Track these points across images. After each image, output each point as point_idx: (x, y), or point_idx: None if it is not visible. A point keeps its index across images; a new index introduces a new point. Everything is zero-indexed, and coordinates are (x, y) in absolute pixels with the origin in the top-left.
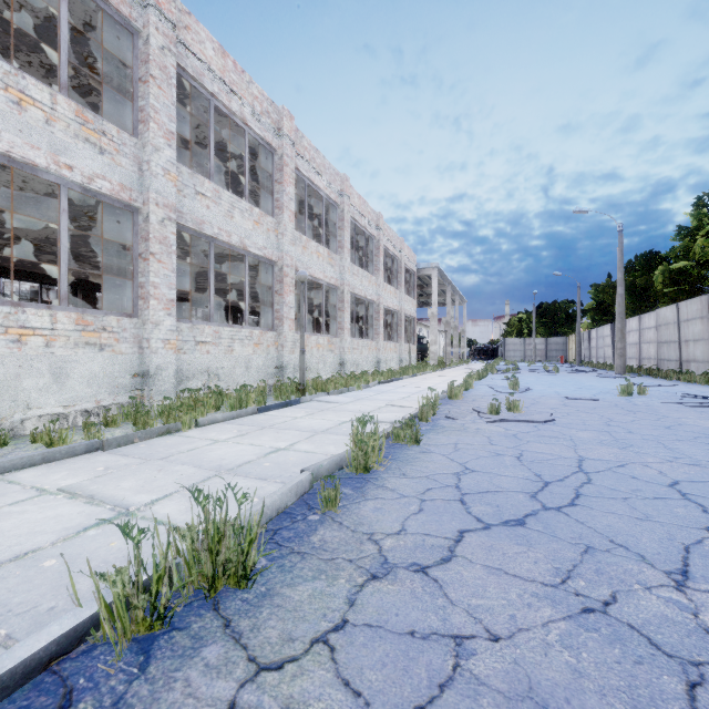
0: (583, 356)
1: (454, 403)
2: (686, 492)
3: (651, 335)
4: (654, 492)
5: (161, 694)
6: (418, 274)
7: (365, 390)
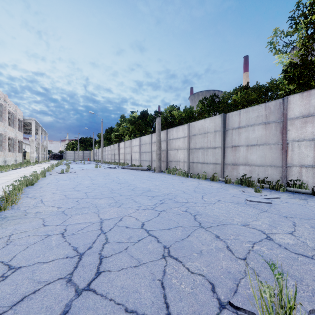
0: (95, 158)
1: (50, 172)
2: (89, 176)
3: (110, 152)
4: (85, 177)
5: (33, 187)
6: (24, 121)
7: (9, 172)
